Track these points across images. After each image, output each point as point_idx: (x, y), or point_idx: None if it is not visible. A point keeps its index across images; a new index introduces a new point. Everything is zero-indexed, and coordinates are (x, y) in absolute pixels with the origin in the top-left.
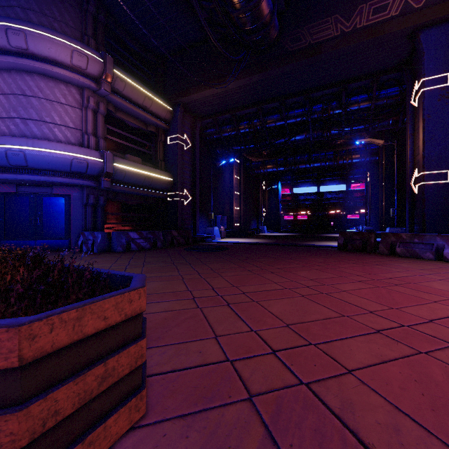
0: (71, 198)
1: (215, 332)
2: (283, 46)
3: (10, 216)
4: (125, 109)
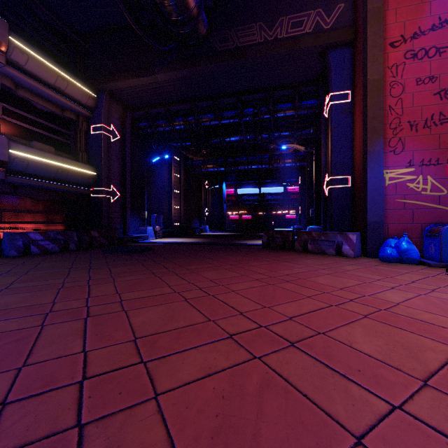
0: None
1: (28, 360)
2: (212, 44)
3: None
4: (31, 88)
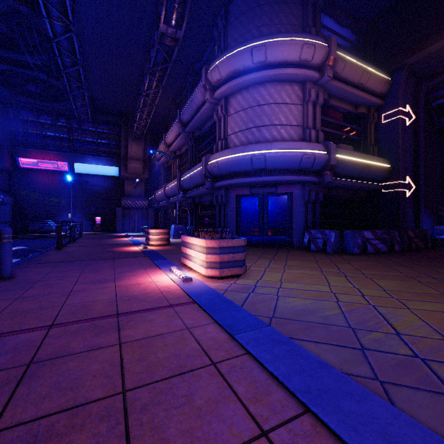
0: (293, 195)
1: None
2: None
3: (244, 215)
4: (339, 94)
